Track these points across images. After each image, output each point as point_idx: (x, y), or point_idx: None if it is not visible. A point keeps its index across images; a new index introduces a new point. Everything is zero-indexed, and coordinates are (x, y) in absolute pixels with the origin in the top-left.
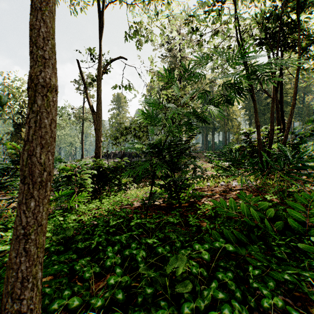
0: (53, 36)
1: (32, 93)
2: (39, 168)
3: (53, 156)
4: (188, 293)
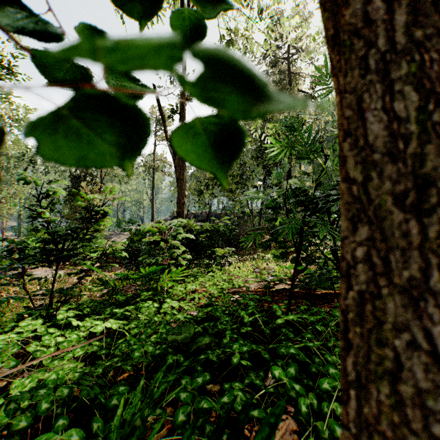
0: None
1: None
2: None
3: None
4: None
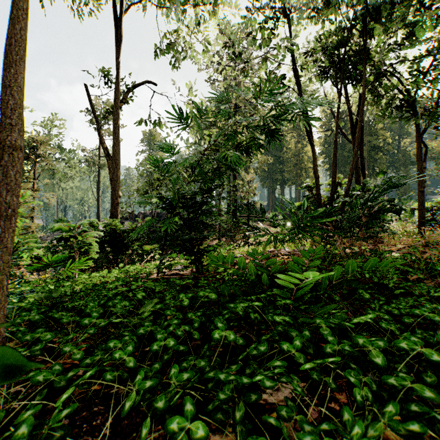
0: (20, 104)
1: (0, 152)
2: (5, 206)
3: (18, 198)
4: (149, 323)
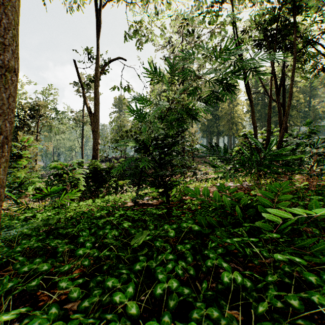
0: (15, 26)
1: None
2: None
3: (11, 125)
4: (144, 257)
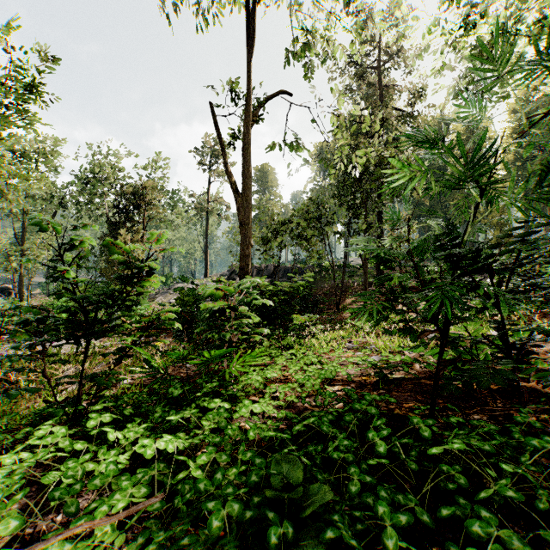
0: None
1: None
2: None
3: None
4: None
